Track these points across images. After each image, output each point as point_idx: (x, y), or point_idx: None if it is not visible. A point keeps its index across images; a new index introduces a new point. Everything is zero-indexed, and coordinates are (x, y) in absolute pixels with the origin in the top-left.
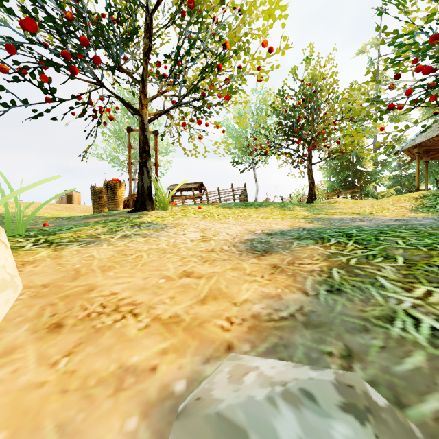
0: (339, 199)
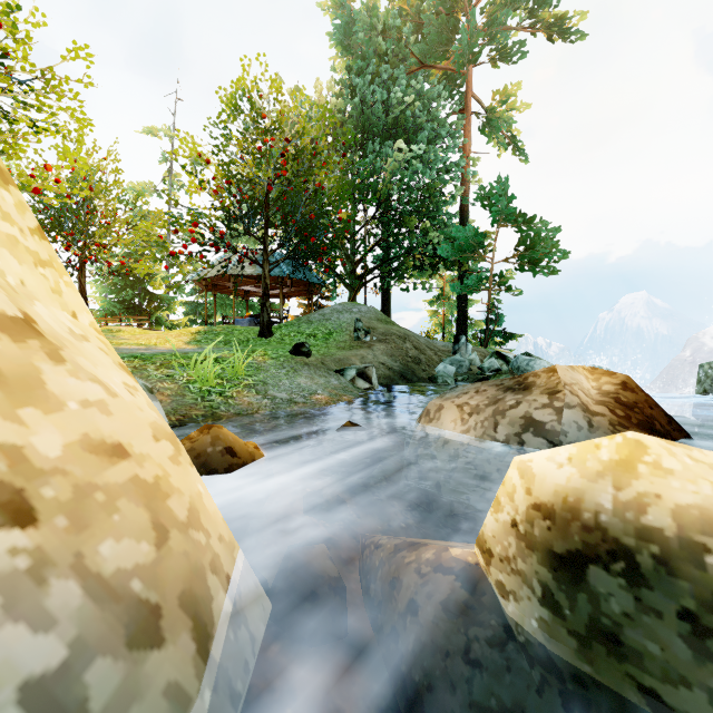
0: (124, 328)
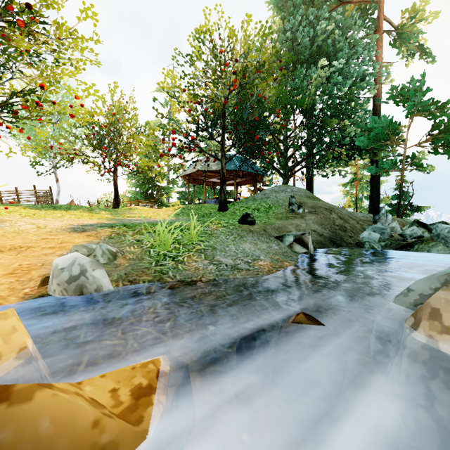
0: (139, 207)
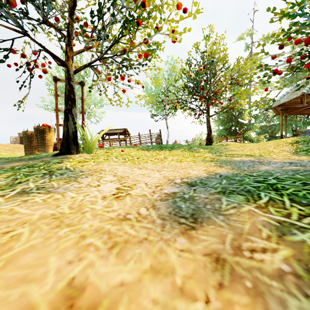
0: (229, 143)
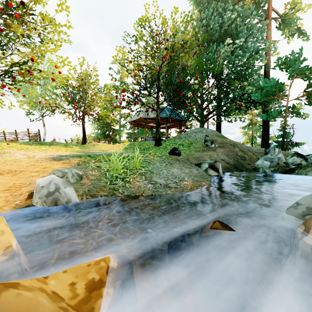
0: (99, 143)
